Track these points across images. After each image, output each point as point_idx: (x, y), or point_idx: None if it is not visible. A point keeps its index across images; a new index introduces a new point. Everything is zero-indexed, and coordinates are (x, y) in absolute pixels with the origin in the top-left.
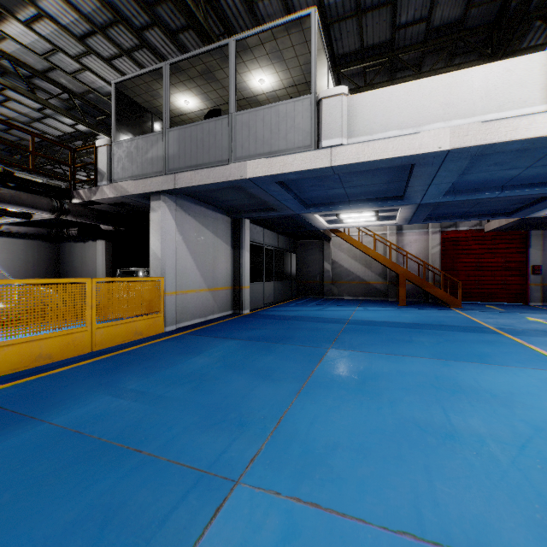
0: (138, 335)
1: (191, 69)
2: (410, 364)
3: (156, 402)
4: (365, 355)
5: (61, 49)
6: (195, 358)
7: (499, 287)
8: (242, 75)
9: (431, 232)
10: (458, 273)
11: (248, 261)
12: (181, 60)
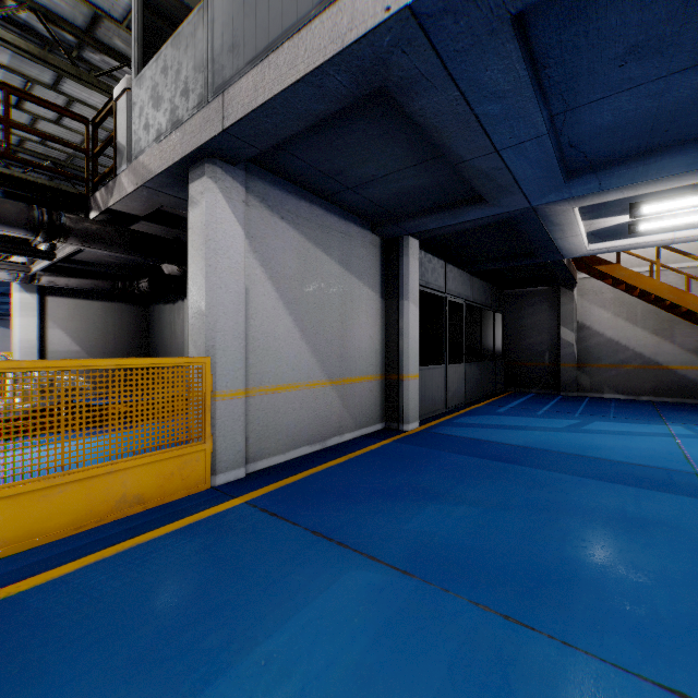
0: (128, 504)
1: None
2: None
3: None
4: None
5: None
6: None
7: None
8: None
9: None
10: None
11: (415, 323)
12: None
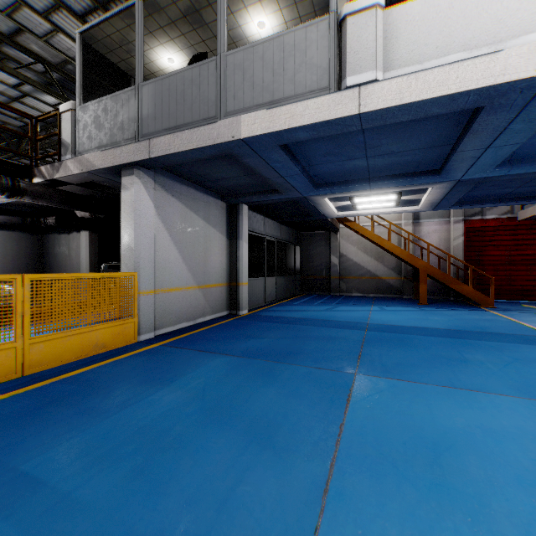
0: (99, 348)
1: (171, 8)
2: (493, 410)
3: (47, 520)
4: (412, 387)
5: (26, 3)
6: (161, 392)
7: (534, 283)
8: (236, 16)
9: (453, 221)
10: (484, 268)
11: (246, 253)
12: None
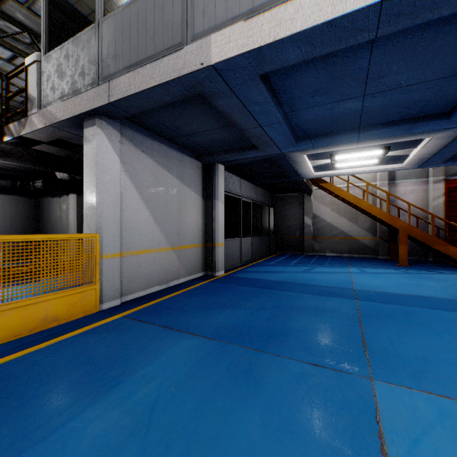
0: (49, 321)
1: None
2: None
3: None
4: None
5: None
6: (90, 411)
7: None
8: None
9: (431, 181)
10: None
11: (222, 213)
12: None
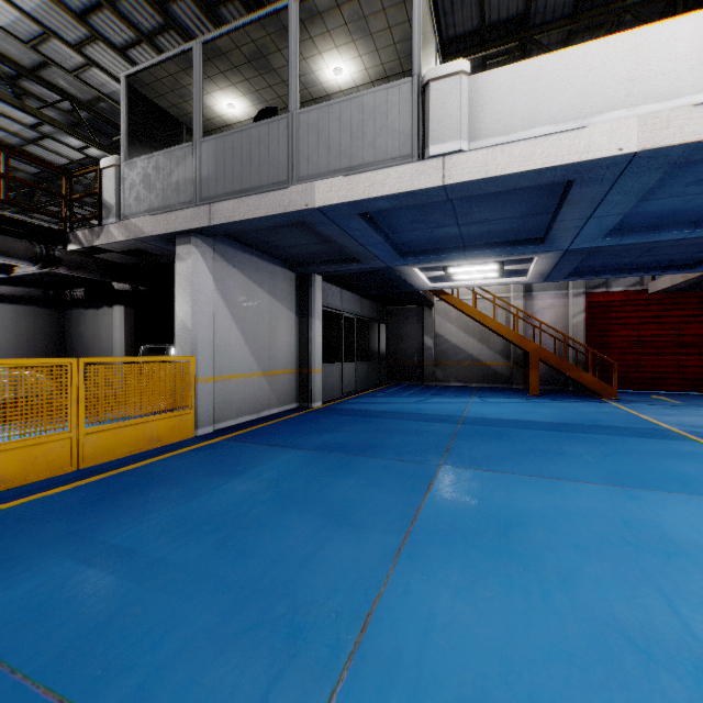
0: (154, 442)
1: (234, 52)
2: (574, 495)
3: (149, 574)
4: (497, 477)
5: (55, 33)
6: (232, 482)
7: (668, 370)
8: (309, 61)
9: (572, 294)
10: (610, 351)
11: (319, 333)
12: (219, 36)
